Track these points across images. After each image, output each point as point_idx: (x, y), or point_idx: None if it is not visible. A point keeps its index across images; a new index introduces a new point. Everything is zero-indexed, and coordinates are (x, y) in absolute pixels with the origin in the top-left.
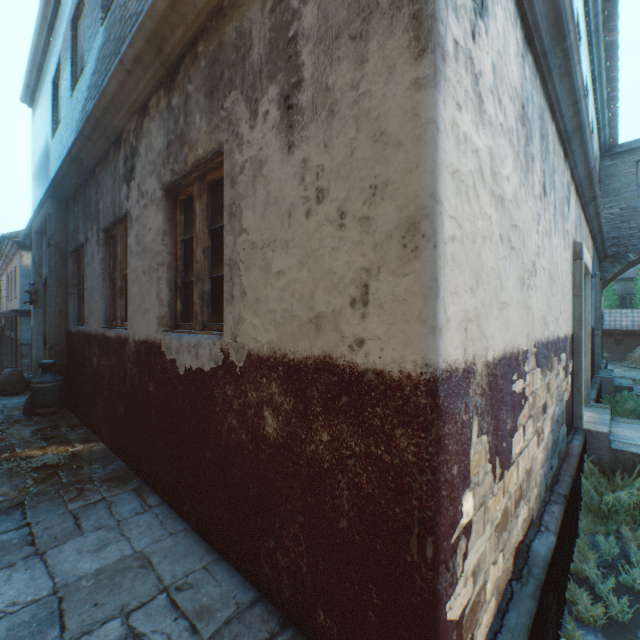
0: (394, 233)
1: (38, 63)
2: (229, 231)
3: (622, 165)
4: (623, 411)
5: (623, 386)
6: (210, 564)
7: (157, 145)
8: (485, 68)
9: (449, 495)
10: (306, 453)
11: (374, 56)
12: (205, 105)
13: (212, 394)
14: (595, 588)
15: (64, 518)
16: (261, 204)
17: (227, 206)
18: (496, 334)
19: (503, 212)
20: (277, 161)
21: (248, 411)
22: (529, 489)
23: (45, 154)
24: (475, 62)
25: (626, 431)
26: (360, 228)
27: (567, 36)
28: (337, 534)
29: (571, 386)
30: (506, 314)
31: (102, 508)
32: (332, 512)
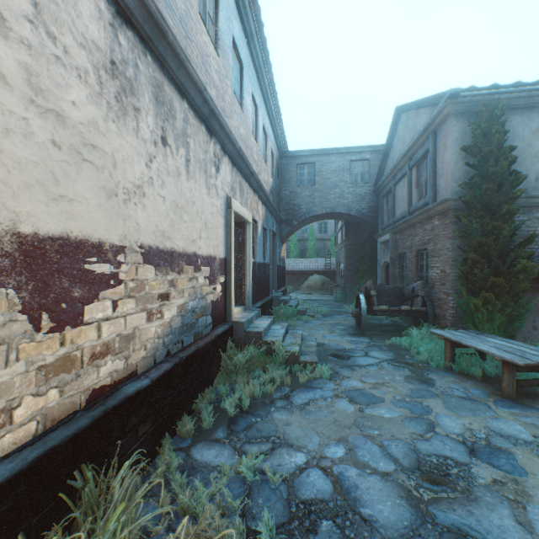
0: None
1: None
2: None
3: (291, 165)
4: (280, 315)
5: (283, 300)
6: None
7: None
8: None
9: None
10: None
11: None
12: None
13: None
14: (202, 415)
15: None
16: None
17: None
18: (45, 216)
19: (64, 126)
20: None
21: None
22: (130, 350)
23: None
24: None
25: (262, 321)
26: None
27: (167, 34)
28: None
29: (225, 293)
30: (72, 207)
31: None
32: None
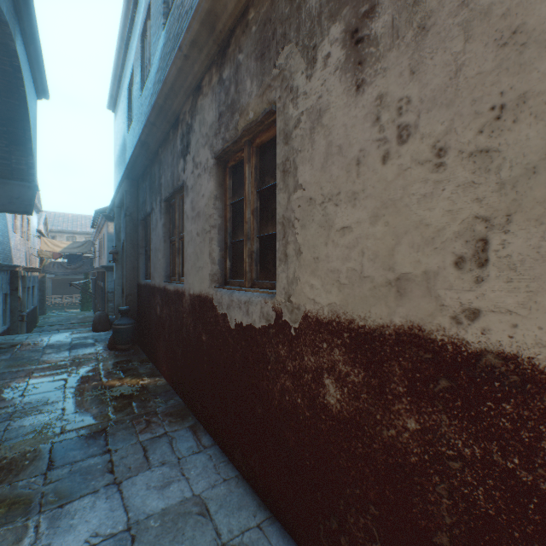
0: (540, 165)
1: (118, 76)
2: (282, 189)
3: None
4: None
5: None
6: (263, 523)
7: (209, 119)
8: None
9: None
10: (382, 437)
11: None
12: (256, 69)
13: (263, 351)
14: None
15: (136, 449)
16: (320, 156)
17: (279, 164)
18: None
19: None
20: (341, 105)
21: (304, 375)
22: None
23: (123, 146)
24: None
25: None
26: (472, 165)
27: None
28: None
29: None
30: None
31: (165, 443)
32: (423, 519)
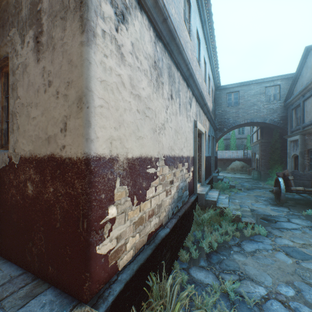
0: (75, 102)
1: None
2: (12, 97)
3: (222, 94)
4: (219, 188)
5: (220, 178)
6: None
7: None
8: (126, 43)
9: (99, 205)
10: (44, 198)
11: (68, 28)
12: (0, 32)
13: (3, 180)
14: (190, 249)
15: None
16: (26, 85)
17: (11, 85)
18: (135, 148)
19: (140, 101)
20: (33, 66)
21: (20, 185)
22: (160, 212)
23: None
24: (119, 40)
25: (213, 193)
26: (64, 99)
27: (176, 39)
28: (56, 230)
29: (193, 177)
30: (142, 141)
31: None
32: (54, 221)
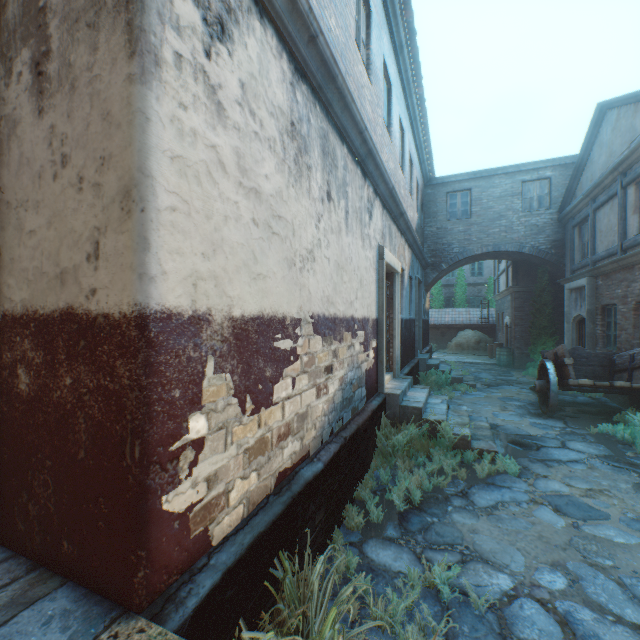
0: (117, 198)
1: None
2: None
3: (438, 194)
4: (430, 383)
5: (432, 364)
6: None
7: None
8: (229, 83)
9: (168, 412)
10: (54, 400)
11: (104, 47)
12: None
13: None
14: (367, 505)
15: None
16: (16, 164)
17: None
18: (248, 297)
19: (260, 202)
20: (30, 123)
21: (4, 373)
22: (304, 429)
23: None
24: (212, 76)
25: (417, 393)
26: (94, 193)
27: (336, 78)
28: (78, 465)
29: (376, 360)
30: (265, 284)
31: None
32: (74, 447)
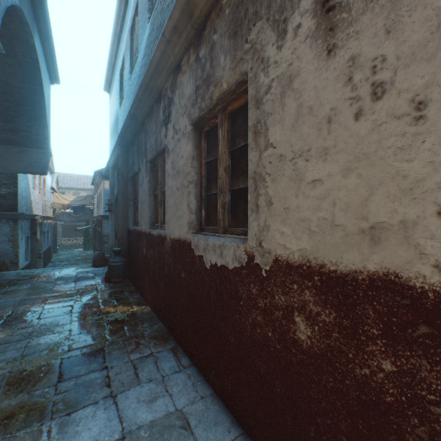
0: None
1: (112, 64)
2: (253, 148)
3: None
4: None
5: None
6: (237, 439)
7: (187, 92)
8: None
9: None
10: (354, 375)
11: None
12: (229, 46)
13: (236, 289)
14: None
15: (127, 366)
16: (290, 117)
17: (251, 126)
18: None
19: None
20: (311, 70)
21: (274, 312)
22: None
23: (116, 119)
24: None
25: None
26: None
27: None
28: None
29: None
30: None
31: (151, 362)
32: None
